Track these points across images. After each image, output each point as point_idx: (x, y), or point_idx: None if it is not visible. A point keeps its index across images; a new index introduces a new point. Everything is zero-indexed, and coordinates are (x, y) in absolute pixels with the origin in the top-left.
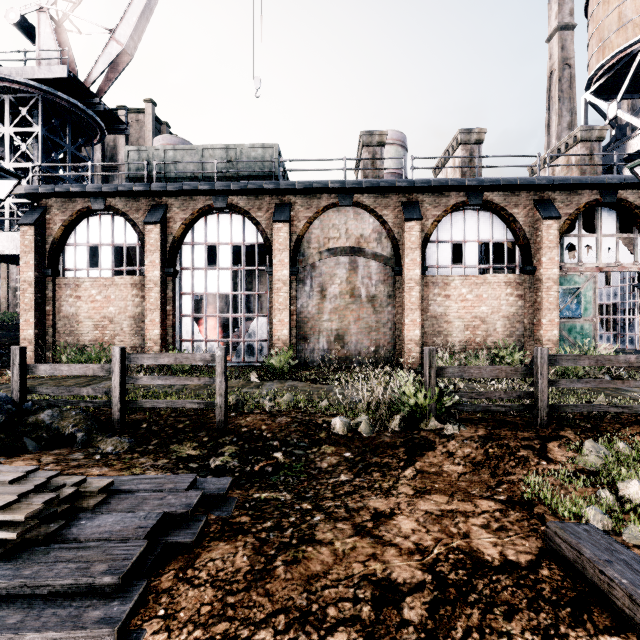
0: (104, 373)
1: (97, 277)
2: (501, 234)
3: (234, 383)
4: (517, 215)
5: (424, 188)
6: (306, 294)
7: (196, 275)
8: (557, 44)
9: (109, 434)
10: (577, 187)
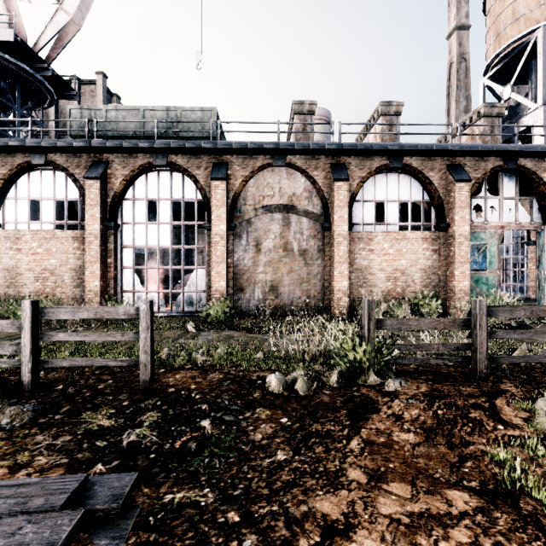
0: (14, 329)
1: (38, 230)
2: (418, 195)
3: (171, 333)
4: (432, 178)
5: (351, 151)
6: (242, 248)
7: (137, 229)
8: (455, 41)
9: (13, 400)
10: (484, 154)
